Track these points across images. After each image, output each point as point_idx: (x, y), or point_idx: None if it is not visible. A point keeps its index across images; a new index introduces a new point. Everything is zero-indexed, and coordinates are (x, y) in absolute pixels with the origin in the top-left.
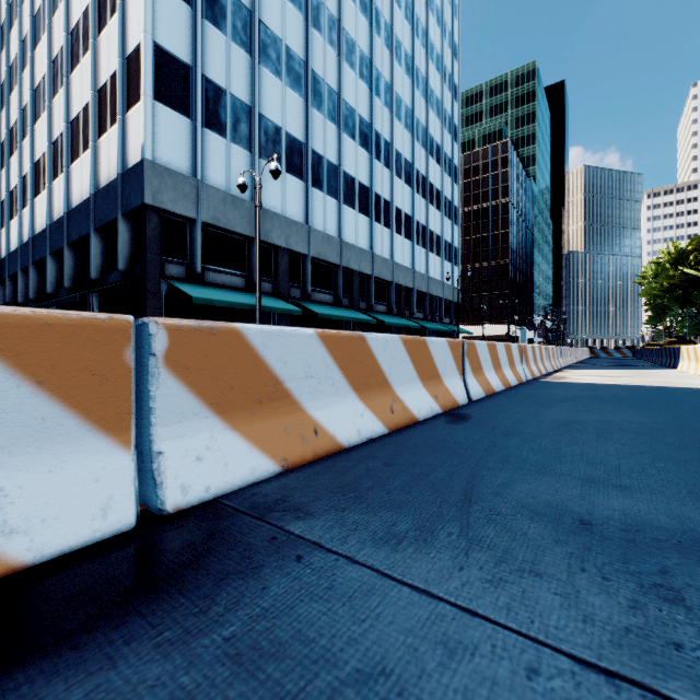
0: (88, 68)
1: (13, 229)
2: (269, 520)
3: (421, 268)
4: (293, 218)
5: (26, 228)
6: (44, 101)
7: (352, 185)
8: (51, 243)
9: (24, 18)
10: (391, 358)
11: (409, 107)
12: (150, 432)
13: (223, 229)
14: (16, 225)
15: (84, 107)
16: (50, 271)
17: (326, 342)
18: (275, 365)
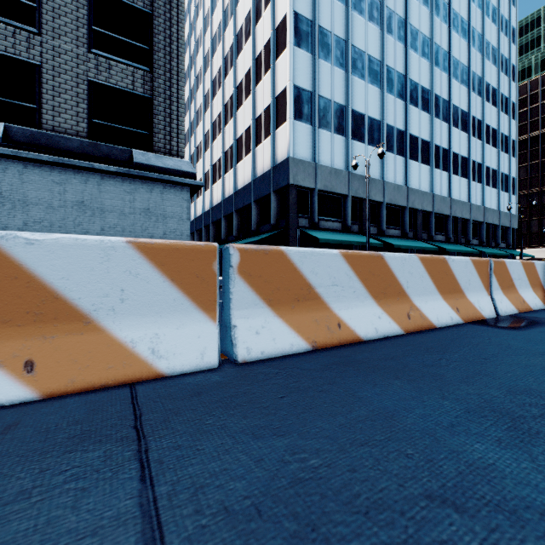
0: (248, 107)
1: (198, 203)
2: (541, 319)
3: (477, 201)
4: (372, 176)
5: (207, 202)
6: (218, 129)
7: (416, 143)
8: (224, 210)
9: (205, 83)
10: (542, 273)
11: (465, 65)
12: (490, 292)
13: (329, 192)
14: (201, 201)
15: (246, 130)
16: (223, 227)
17: (523, 265)
18: (511, 274)
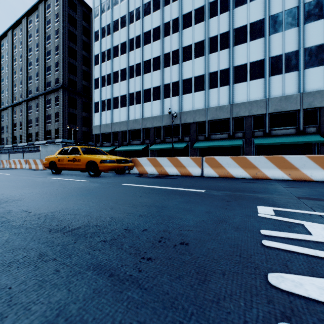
0: None
1: None
2: None
3: (220, 102)
4: (123, 120)
5: None
6: None
7: (149, 92)
8: None
9: None
10: None
11: (201, 5)
12: None
13: (105, 133)
14: None
15: None
16: None
17: None
18: None
